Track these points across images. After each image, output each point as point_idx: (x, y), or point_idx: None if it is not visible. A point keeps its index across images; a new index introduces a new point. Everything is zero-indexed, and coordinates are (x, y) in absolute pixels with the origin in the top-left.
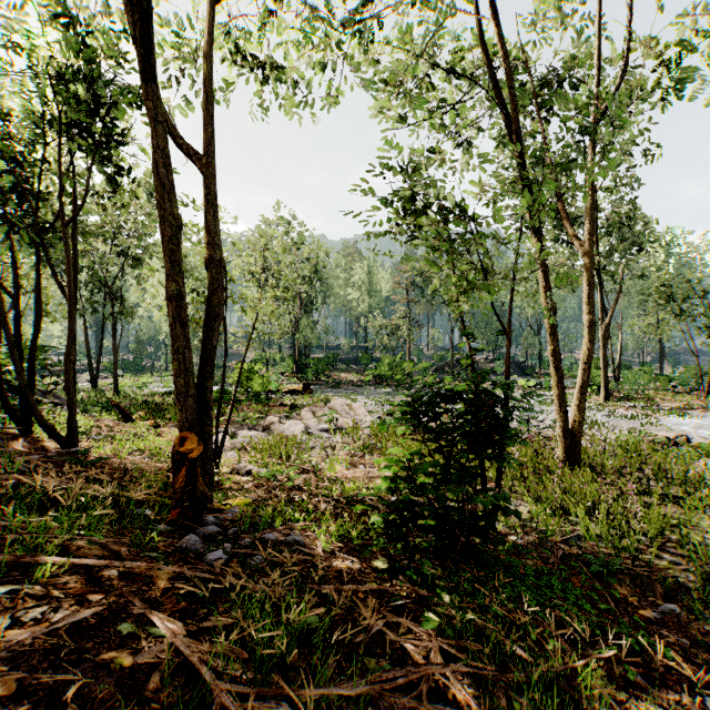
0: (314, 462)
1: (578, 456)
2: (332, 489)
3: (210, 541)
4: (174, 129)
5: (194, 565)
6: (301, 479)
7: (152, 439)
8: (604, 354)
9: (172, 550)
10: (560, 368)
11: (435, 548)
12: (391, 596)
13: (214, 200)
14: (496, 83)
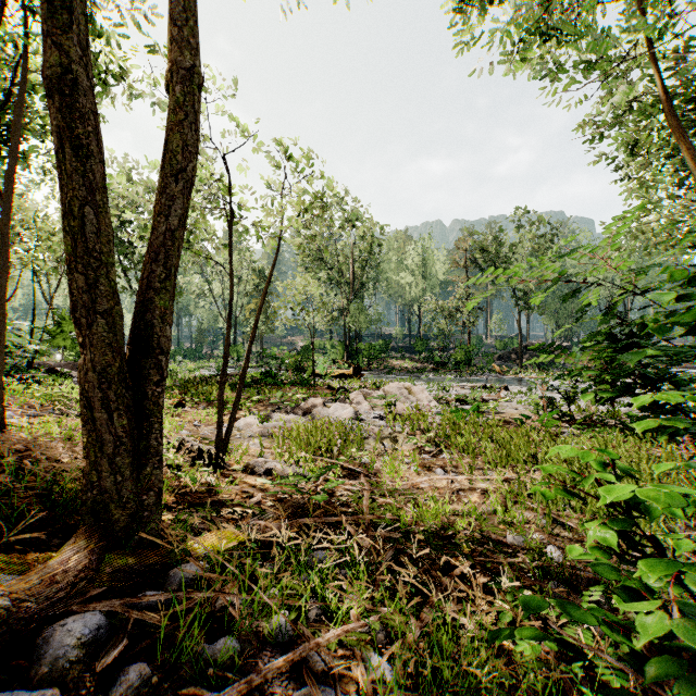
0: (366, 459)
1: None
2: (398, 512)
3: None
4: None
5: None
6: (346, 487)
7: None
8: None
9: None
10: None
11: None
12: None
13: None
14: None
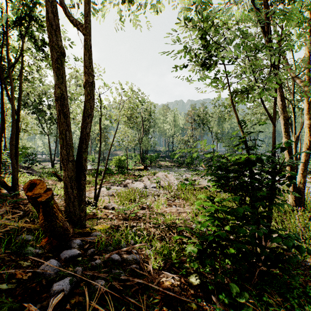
0: (148, 203)
1: (303, 203)
2: (158, 219)
3: (67, 264)
4: (69, 13)
5: None
6: (141, 212)
7: None
8: (294, 151)
9: (27, 278)
10: (291, 152)
11: (234, 270)
12: None
13: (89, 48)
14: None
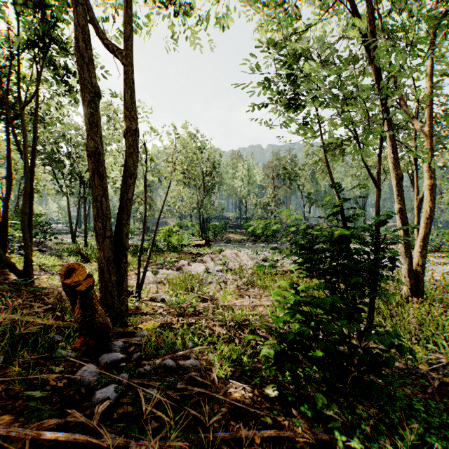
0: (211, 293)
1: (421, 292)
2: (225, 315)
3: (109, 370)
4: (103, 34)
5: (65, 417)
6: (201, 306)
7: (97, 275)
8: (417, 219)
9: (62, 385)
10: (406, 222)
11: (322, 378)
12: (288, 439)
13: (131, 83)
14: (352, 1)
